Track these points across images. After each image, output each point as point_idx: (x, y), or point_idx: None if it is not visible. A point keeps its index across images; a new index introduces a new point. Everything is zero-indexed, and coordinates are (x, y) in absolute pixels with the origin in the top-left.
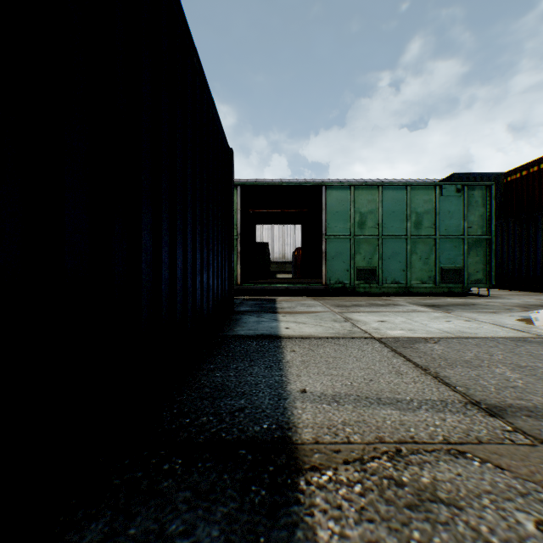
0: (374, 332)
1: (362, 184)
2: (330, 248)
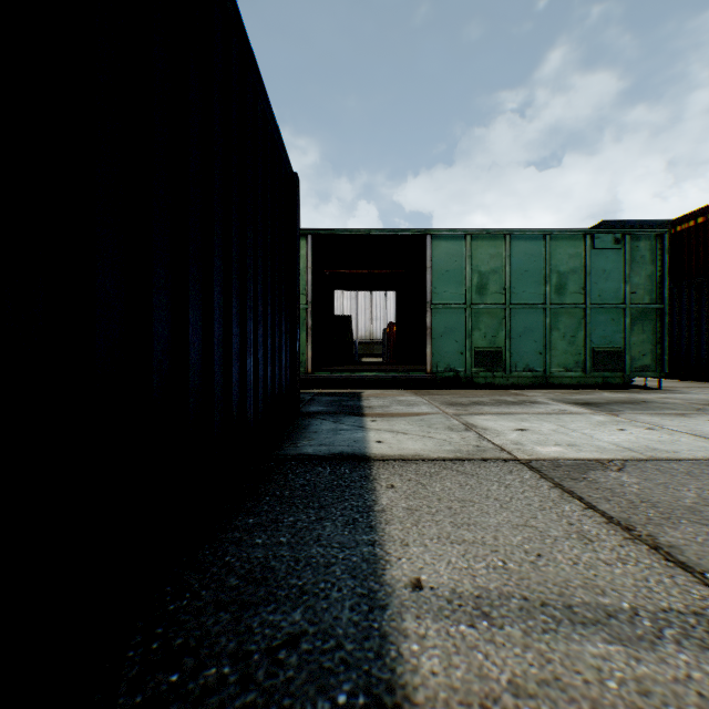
0: (515, 449)
1: (482, 232)
2: (437, 321)
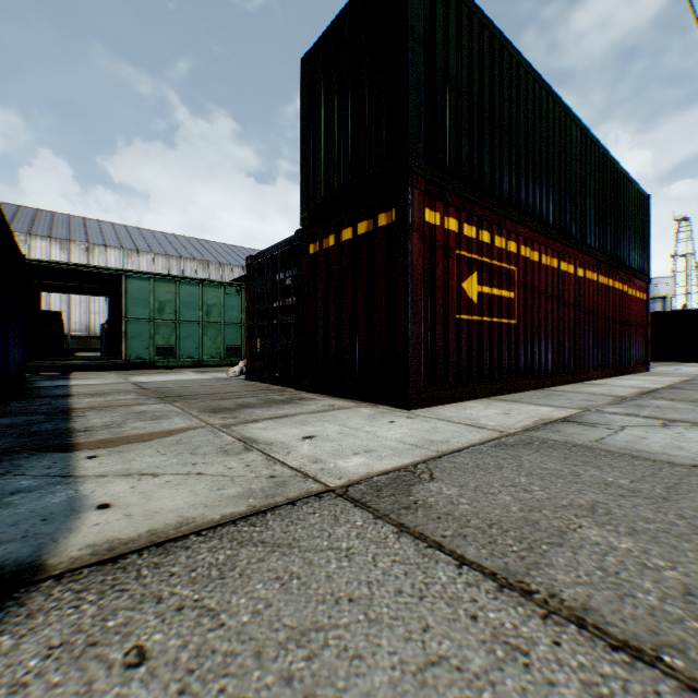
0: (136, 381)
1: (162, 278)
2: (131, 329)
